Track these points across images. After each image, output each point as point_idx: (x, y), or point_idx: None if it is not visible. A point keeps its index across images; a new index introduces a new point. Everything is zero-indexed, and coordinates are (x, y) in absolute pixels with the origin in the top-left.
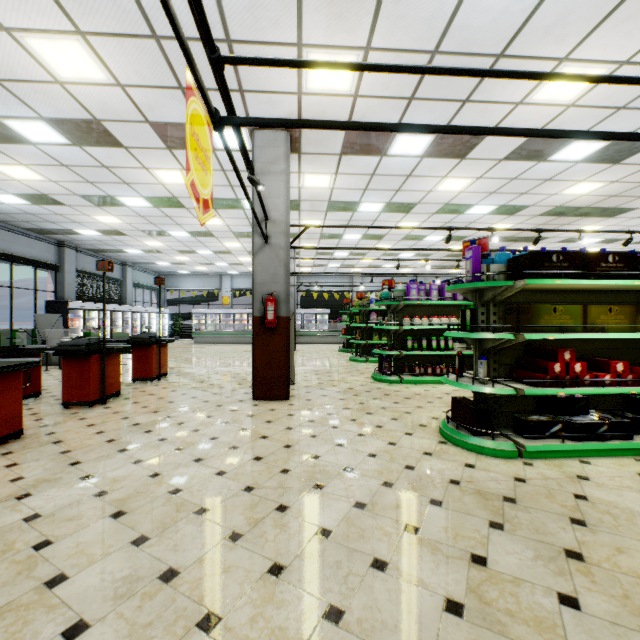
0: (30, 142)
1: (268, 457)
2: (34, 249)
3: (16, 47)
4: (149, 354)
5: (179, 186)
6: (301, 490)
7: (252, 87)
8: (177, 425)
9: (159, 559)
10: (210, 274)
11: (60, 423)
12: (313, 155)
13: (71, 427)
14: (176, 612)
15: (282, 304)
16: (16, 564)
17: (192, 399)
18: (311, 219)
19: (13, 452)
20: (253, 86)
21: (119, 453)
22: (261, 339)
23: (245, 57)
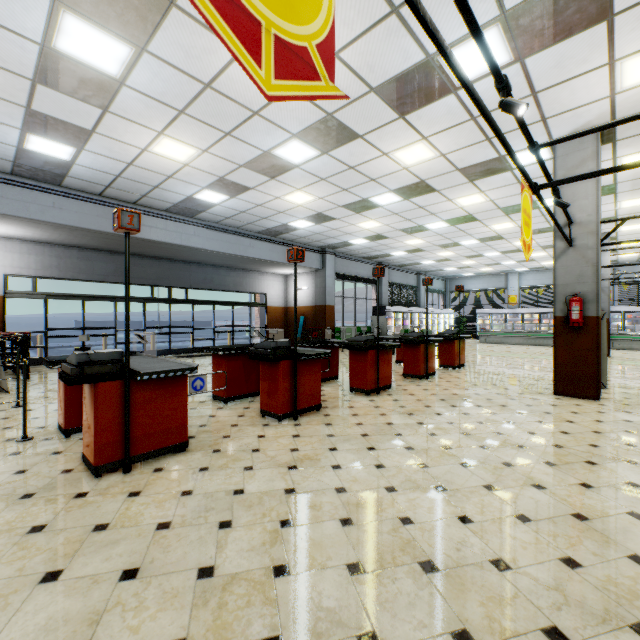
0: (380, 206)
1: (574, 434)
2: (366, 271)
3: (387, 160)
4: (451, 347)
5: (474, 205)
6: (610, 459)
7: (555, 113)
8: (486, 400)
9: (498, 457)
10: (494, 274)
11: (406, 385)
12: (633, 137)
13: (414, 388)
14: (516, 477)
15: (589, 304)
16: (424, 437)
17: (492, 385)
18: (634, 198)
19: (392, 395)
20: (556, 112)
21: (451, 407)
22: (563, 338)
23: (557, 140)
